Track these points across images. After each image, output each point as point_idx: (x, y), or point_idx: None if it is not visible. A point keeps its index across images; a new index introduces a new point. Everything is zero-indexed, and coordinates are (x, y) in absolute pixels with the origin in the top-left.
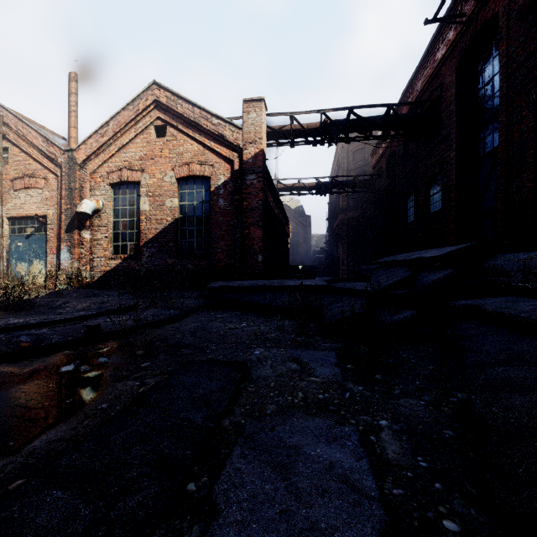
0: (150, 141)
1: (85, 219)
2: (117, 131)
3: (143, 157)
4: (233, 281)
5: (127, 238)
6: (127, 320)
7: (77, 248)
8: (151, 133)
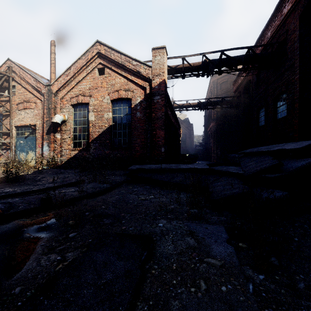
0: (95, 77)
1: (57, 126)
2: (75, 72)
3: (91, 87)
4: (145, 165)
5: (82, 138)
6: (74, 192)
7: (53, 144)
8: (95, 73)
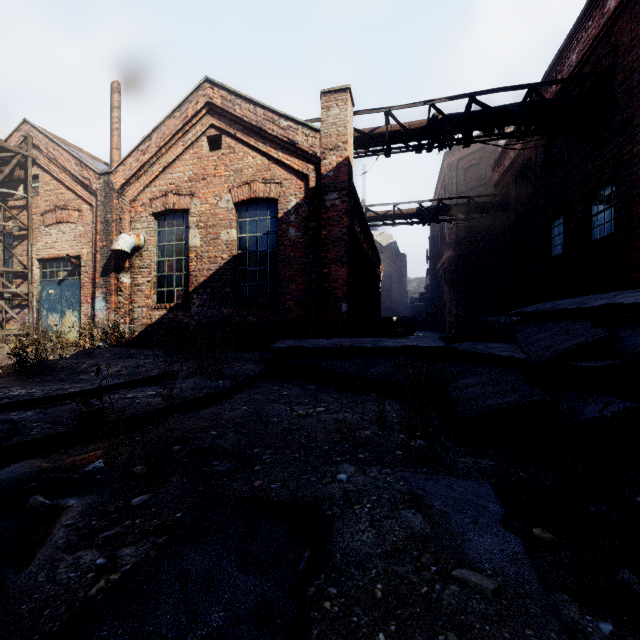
0: (202, 156)
1: (123, 259)
2: (161, 146)
3: (193, 177)
4: (307, 339)
5: (174, 282)
6: (154, 397)
7: (114, 296)
8: (203, 146)
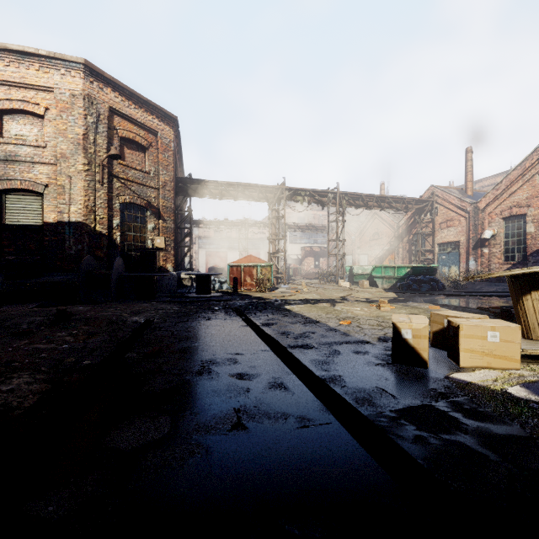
0: (534, 185)
1: (484, 241)
2: (507, 185)
3: (529, 197)
4: None
5: (515, 251)
6: None
7: (479, 259)
8: (535, 180)
